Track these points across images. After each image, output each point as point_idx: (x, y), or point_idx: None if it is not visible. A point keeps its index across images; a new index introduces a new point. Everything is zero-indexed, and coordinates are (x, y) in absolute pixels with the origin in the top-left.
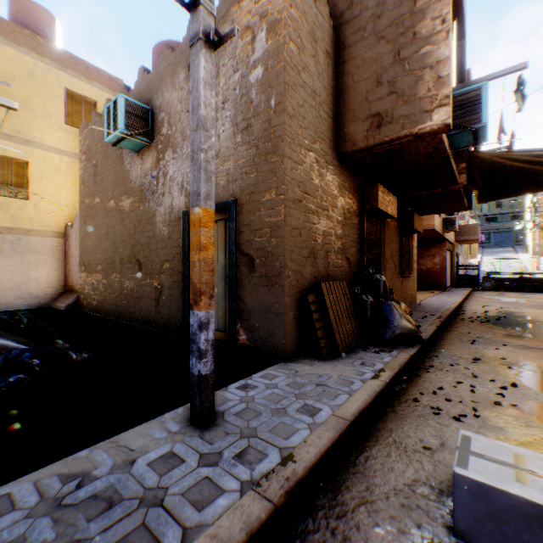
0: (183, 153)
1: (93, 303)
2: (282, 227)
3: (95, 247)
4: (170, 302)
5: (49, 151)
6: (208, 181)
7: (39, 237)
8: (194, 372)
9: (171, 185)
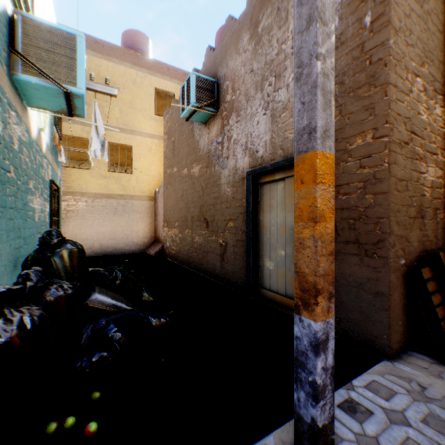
0: (247, 114)
1: (172, 252)
2: (385, 180)
3: (173, 207)
4: (233, 259)
5: (144, 136)
6: (326, 108)
7: (138, 201)
8: (303, 413)
9: (235, 147)
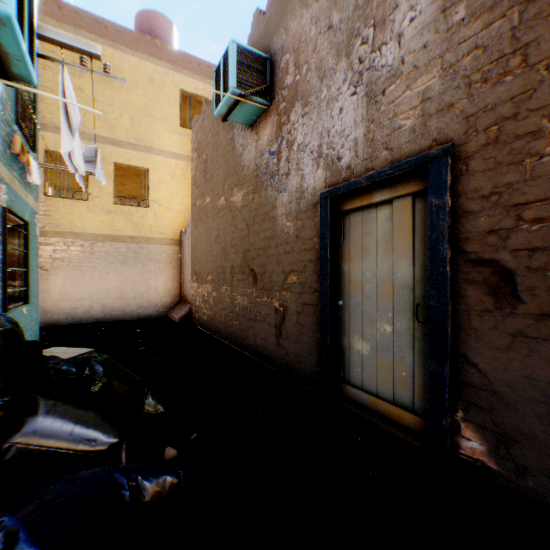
0: (321, 101)
1: (203, 317)
2: None
3: (205, 254)
4: (297, 334)
5: (165, 156)
6: None
7: (157, 246)
8: None
9: (300, 157)
